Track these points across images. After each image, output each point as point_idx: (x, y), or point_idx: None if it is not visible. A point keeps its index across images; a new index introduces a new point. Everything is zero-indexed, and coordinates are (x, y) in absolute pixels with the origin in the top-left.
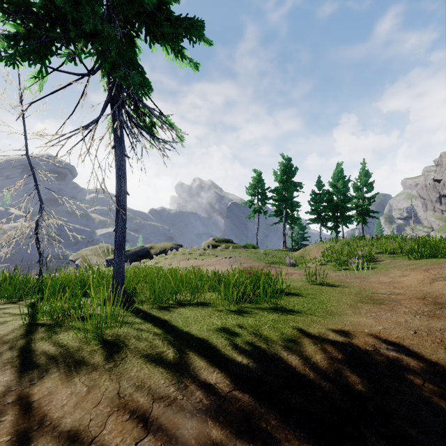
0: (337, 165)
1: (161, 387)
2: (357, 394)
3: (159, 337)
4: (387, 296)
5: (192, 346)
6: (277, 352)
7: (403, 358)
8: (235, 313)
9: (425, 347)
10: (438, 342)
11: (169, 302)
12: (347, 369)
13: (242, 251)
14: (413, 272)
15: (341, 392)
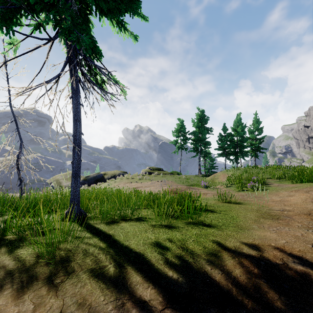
0: (237, 115)
1: (100, 305)
2: (278, 312)
3: (103, 251)
4: (281, 212)
5: (130, 260)
6: (202, 267)
7: (310, 272)
8: (165, 228)
9: None
10: None
11: (114, 218)
12: (264, 284)
13: (170, 177)
14: (297, 193)
15: (263, 310)
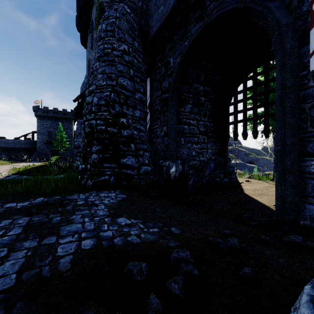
0: None
1: None
2: None
3: None
4: None
5: None
6: None
7: None
8: None
9: None
10: None
11: None
12: None
13: None
14: None
15: None
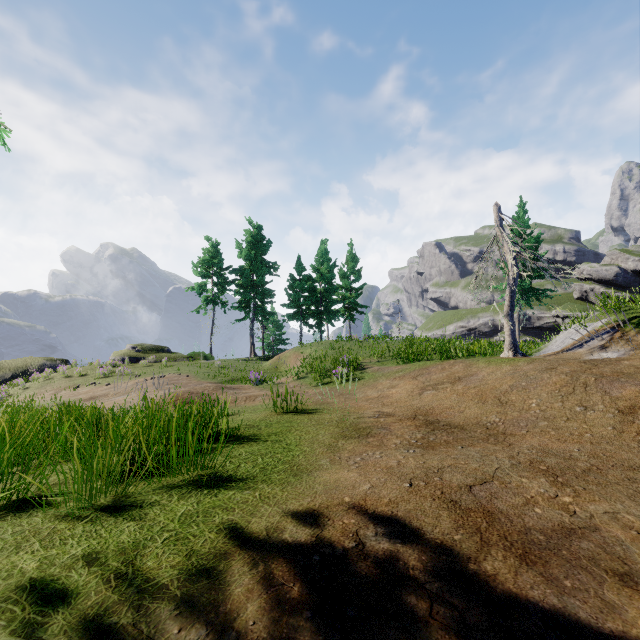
0: (321, 243)
1: None
2: None
3: None
4: (376, 420)
5: None
6: (155, 632)
7: (399, 551)
8: (98, 518)
9: (425, 512)
10: (439, 496)
11: None
12: (306, 627)
13: (185, 365)
14: (402, 381)
15: None
